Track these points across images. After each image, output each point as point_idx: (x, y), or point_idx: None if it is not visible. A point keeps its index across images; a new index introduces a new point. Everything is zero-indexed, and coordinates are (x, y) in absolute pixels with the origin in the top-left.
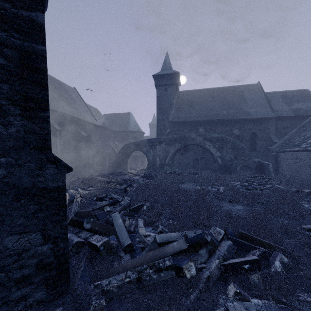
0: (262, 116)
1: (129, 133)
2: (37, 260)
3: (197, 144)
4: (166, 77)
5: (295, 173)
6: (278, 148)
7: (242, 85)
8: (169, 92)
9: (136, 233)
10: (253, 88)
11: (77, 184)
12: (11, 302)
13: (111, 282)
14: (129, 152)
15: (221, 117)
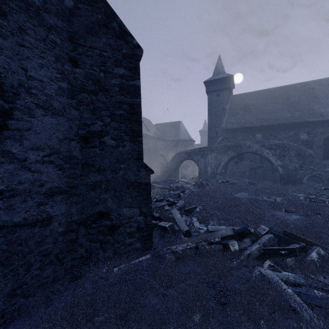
0: None
1: (179, 142)
2: (137, 224)
3: (253, 151)
4: (218, 82)
5: None
6: None
7: (314, 80)
8: (221, 97)
9: (191, 227)
10: None
11: None
12: (125, 244)
13: (177, 247)
14: (180, 161)
15: (284, 120)
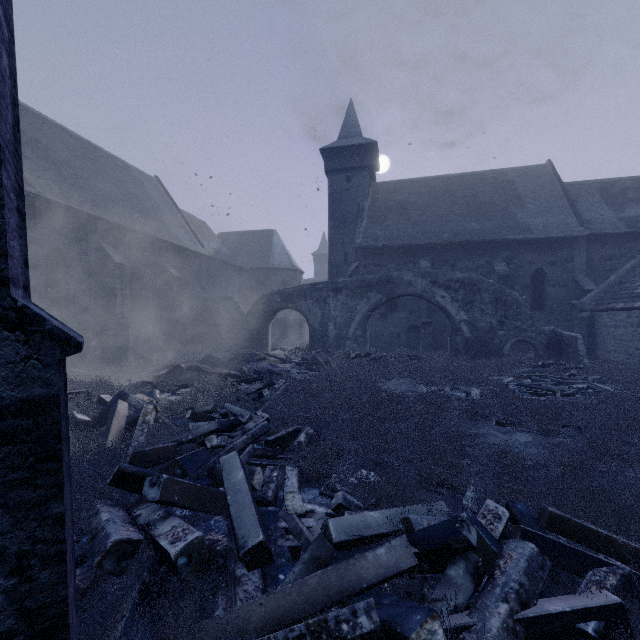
0: (558, 233)
1: (271, 273)
2: None
3: (417, 293)
4: (349, 153)
5: (636, 358)
6: (594, 304)
7: (513, 168)
8: (355, 185)
9: (281, 504)
10: (538, 174)
11: (156, 381)
12: None
13: None
14: (270, 311)
15: (469, 236)
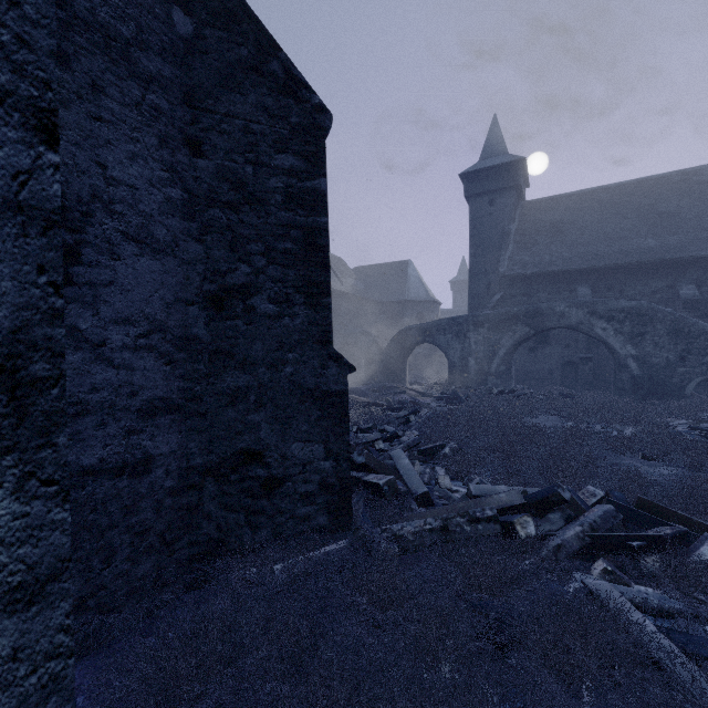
0: None
1: (406, 306)
2: (319, 477)
3: (571, 326)
4: (492, 174)
5: None
6: None
7: None
8: (499, 208)
9: (433, 487)
10: None
11: None
12: (297, 518)
13: (405, 528)
14: (408, 346)
15: (643, 256)
